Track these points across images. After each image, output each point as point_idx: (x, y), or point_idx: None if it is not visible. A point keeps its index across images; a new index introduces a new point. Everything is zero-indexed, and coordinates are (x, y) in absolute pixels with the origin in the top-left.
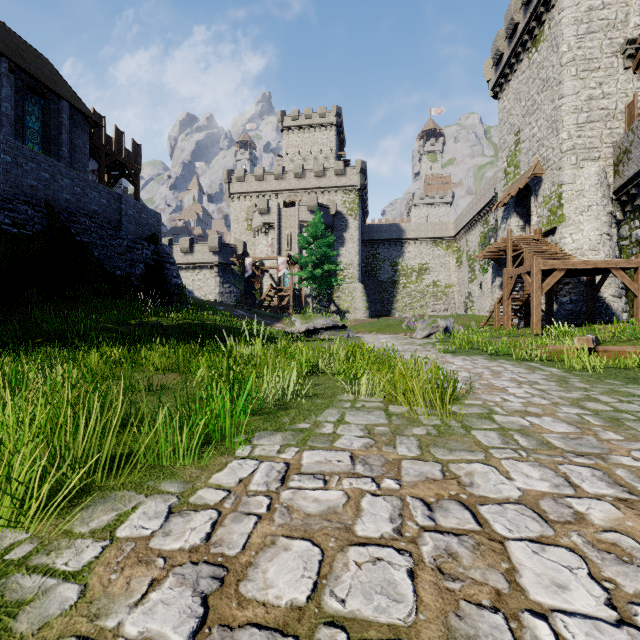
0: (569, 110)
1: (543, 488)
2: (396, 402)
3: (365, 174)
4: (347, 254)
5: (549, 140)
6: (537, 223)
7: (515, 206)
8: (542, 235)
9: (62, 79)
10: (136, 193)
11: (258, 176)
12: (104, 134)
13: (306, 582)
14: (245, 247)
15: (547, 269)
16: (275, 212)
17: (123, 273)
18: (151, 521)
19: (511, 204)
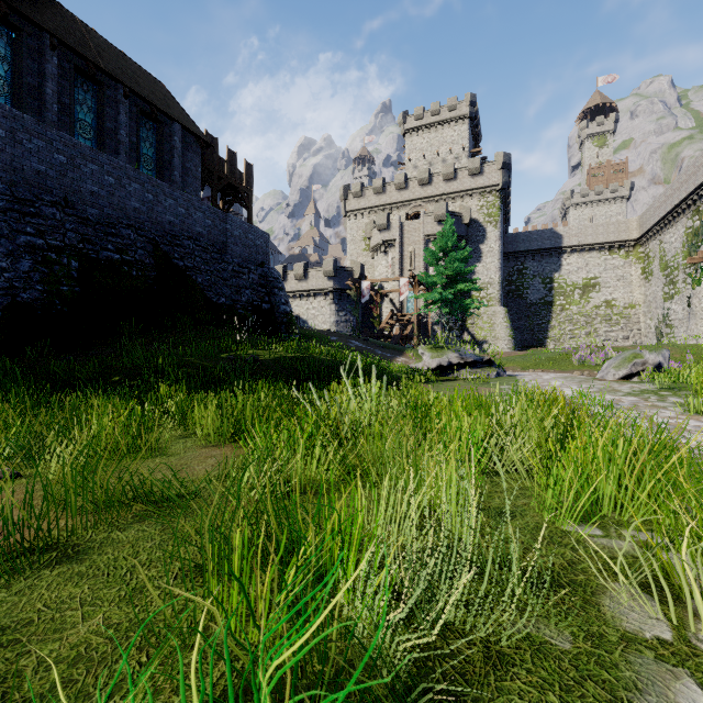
0: None
1: None
2: None
3: (508, 169)
4: (484, 271)
5: None
6: None
7: None
8: None
9: (176, 102)
10: (248, 217)
11: (377, 188)
12: (217, 157)
13: None
14: (362, 269)
15: None
16: (396, 227)
17: (228, 300)
18: None
19: None
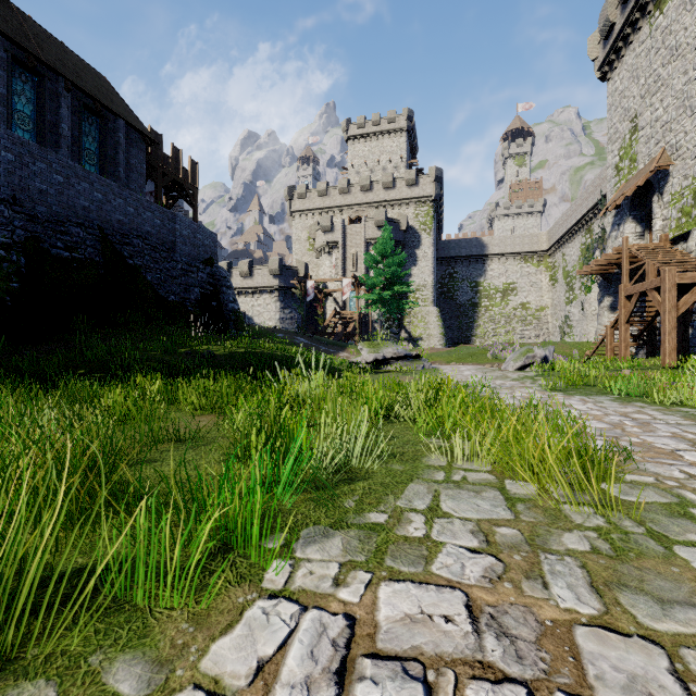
0: None
1: None
2: (513, 473)
3: (440, 182)
4: (420, 274)
5: (680, 122)
6: (662, 228)
7: (630, 209)
8: (669, 242)
9: (119, 97)
10: (193, 214)
11: (321, 191)
12: (161, 153)
13: None
14: (307, 269)
15: (684, 283)
16: (339, 230)
17: (177, 298)
18: None
19: (625, 207)
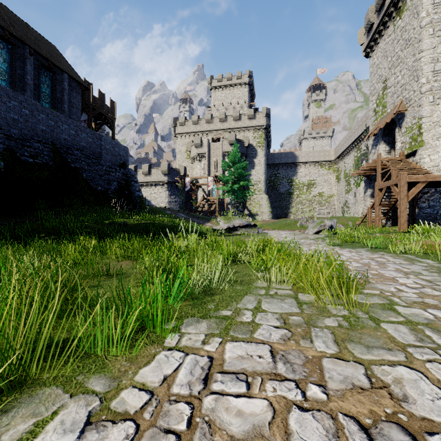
0: (427, 61)
1: None
2: (303, 290)
3: (269, 117)
4: (256, 174)
5: (411, 85)
6: (401, 148)
7: (383, 136)
8: (405, 157)
9: (64, 59)
10: (112, 135)
11: (194, 121)
12: (91, 95)
13: None
14: (185, 170)
15: (412, 182)
16: (206, 146)
17: (103, 188)
18: (64, 436)
19: (379, 134)
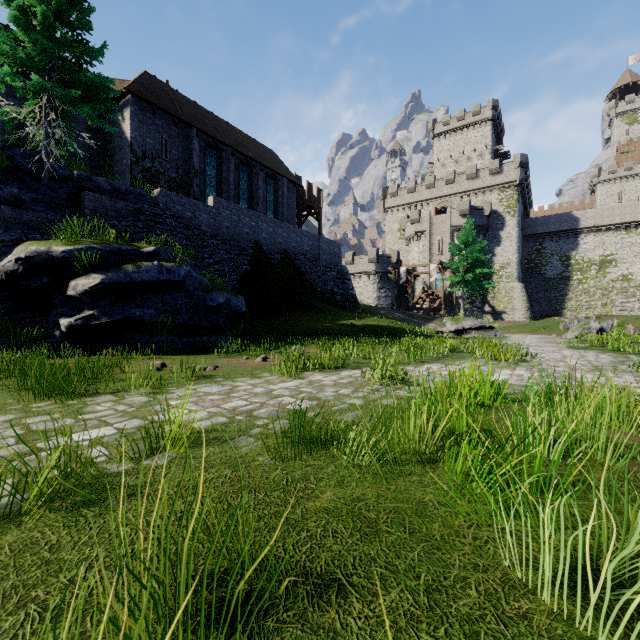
0: None
1: (520, 373)
2: (494, 361)
3: (525, 167)
4: (503, 253)
5: None
6: None
7: None
8: None
9: (281, 162)
10: (319, 226)
11: (410, 189)
12: (301, 189)
13: (446, 373)
14: (398, 256)
15: None
16: (426, 221)
17: (321, 289)
18: (411, 368)
19: None
